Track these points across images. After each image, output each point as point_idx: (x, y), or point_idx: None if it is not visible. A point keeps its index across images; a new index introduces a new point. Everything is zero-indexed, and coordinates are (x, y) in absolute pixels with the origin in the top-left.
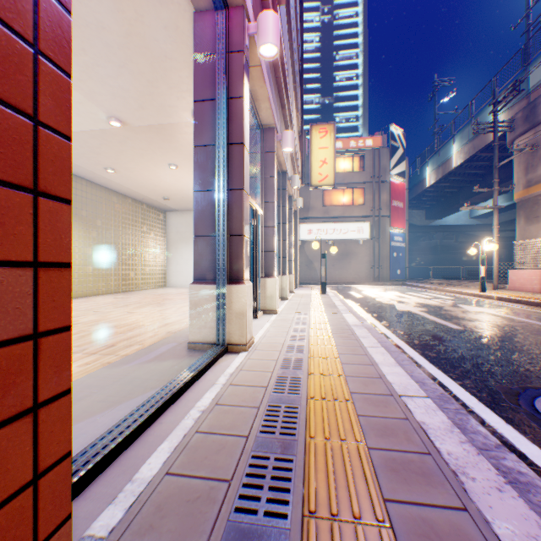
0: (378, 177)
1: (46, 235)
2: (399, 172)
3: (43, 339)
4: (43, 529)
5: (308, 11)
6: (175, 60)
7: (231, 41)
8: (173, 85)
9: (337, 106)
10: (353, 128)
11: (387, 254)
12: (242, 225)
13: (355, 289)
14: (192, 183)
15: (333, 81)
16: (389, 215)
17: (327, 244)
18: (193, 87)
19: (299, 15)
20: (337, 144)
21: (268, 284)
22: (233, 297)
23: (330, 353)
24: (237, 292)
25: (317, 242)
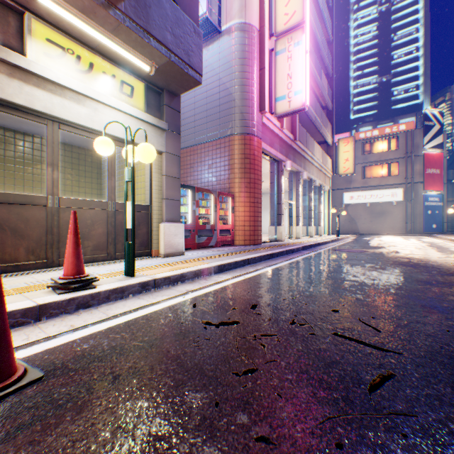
0: (410, 153)
1: (260, 219)
2: (434, 144)
3: (260, 226)
4: (260, 239)
5: (365, 8)
6: (265, 165)
7: (279, 169)
8: (264, 168)
9: (395, 81)
10: (412, 96)
11: (420, 212)
12: (281, 212)
13: (375, 237)
14: (270, 185)
15: (390, 60)
16: (422, 181)
17: (365, 206)
18: (270, 168)
19: (330, 77)
20: (374, 133)
21: (296, 228)
22: (279, 229)
23: (302, 242)
24: (280, 228)
25: (357, 205)
